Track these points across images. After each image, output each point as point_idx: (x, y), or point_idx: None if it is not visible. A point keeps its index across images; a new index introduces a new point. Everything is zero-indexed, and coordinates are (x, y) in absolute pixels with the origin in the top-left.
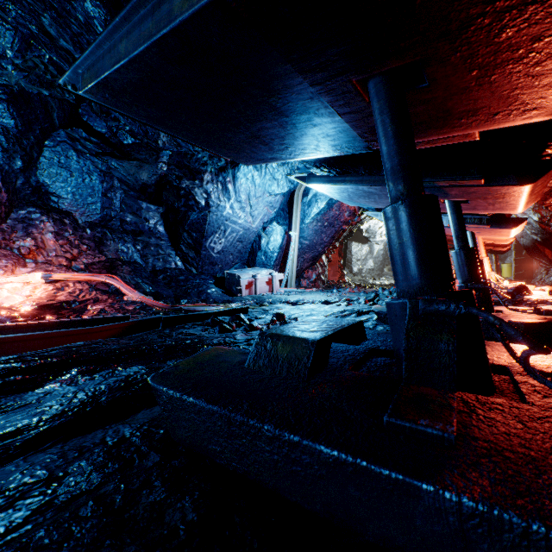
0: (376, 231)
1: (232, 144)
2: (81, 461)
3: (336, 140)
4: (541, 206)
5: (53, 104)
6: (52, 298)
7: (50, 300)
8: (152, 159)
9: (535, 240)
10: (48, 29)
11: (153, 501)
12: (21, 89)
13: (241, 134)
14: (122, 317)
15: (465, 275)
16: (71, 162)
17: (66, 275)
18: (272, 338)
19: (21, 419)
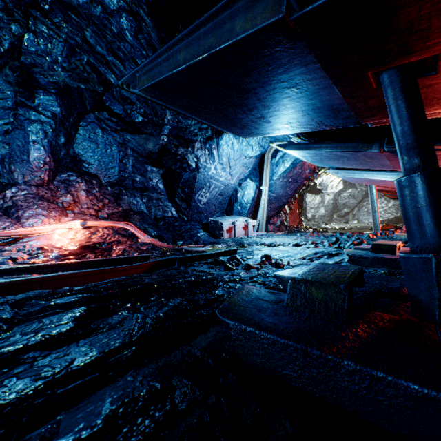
0: (328, 184)
1: (240, 123)
2: (178, 375)
3: (332, 117)
4: None
5: (86, 94)
6: (88, 240)
7: (87, 242)
8: (156, 132)
9: None
10: (89, 40)
11: (253, 414)
12: (65, 84)
13: (252, 115)
14: (145, 256)
15: None
16: (97, 137)
17: (96, 223)
18: (304, 283)
19: (117, 339)
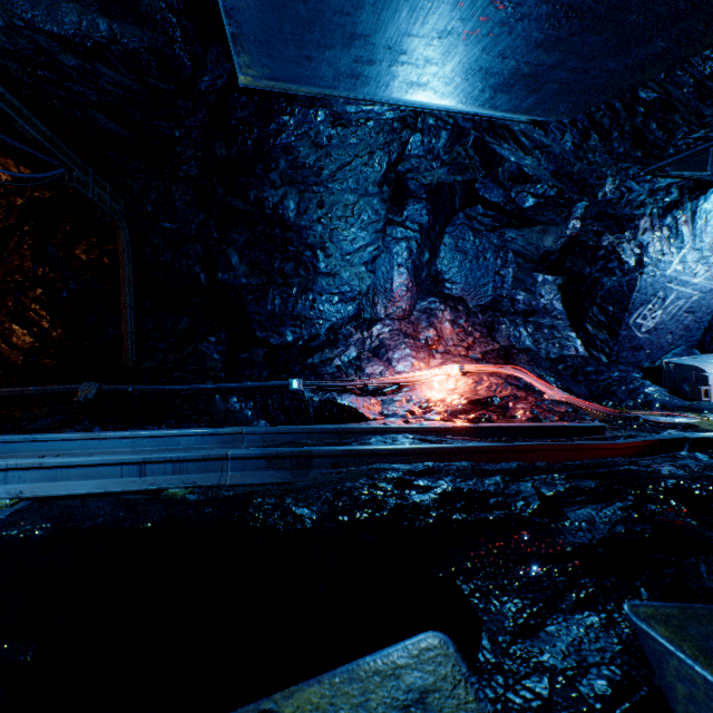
0: None
1: None
2: None
3: None
4: None
5: (456, 188)
6: (473, 393)
7: (474, 395)
8: (560, 218)
9: None
10: None
11: None
12: (436, 183)
13: None
14: (598, 427)
15: None
16: (466, 244)
17: (474, 367)
18: None
19: None
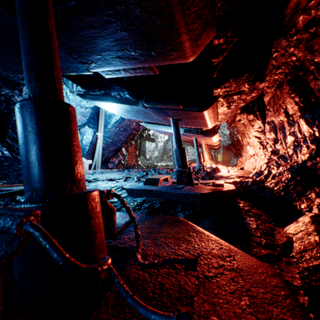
0: (158, 135)
1: None
2: None
3: None
4: (230, 127)
5: None
6: None
7: None
8: None
9: (228, 143)
10: None
11: None
12: None
13: None
14: None
15: (179, 163)
16: None
17: None
18: None
19: None
